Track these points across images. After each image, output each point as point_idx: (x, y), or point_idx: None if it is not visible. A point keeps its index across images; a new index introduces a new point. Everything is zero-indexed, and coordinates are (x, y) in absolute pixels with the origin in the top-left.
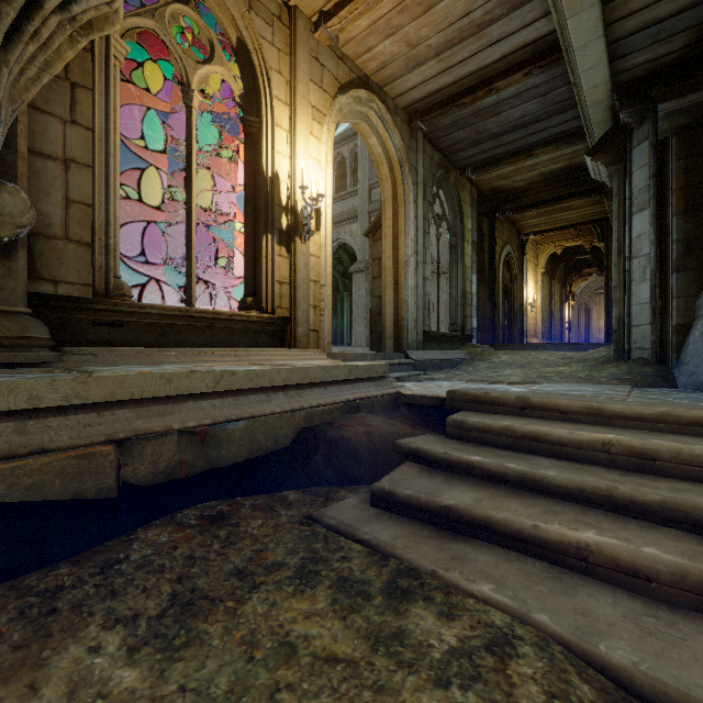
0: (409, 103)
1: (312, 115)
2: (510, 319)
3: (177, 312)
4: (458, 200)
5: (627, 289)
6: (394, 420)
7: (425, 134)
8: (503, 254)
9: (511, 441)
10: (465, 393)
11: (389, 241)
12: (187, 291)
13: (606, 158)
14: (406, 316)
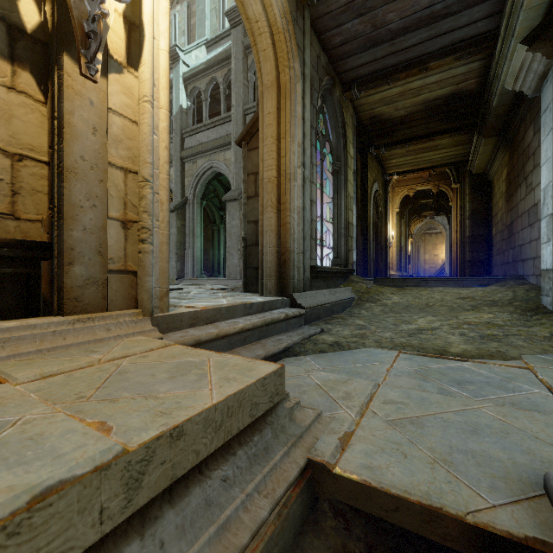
0: None
1: None
2: (376, 252)
3: None
4: (342, 120)
5: None
6: None
7: (313, 20)
8: (373, 190)
9: None
10: None
11: (269, 144)
12: None
13: (549, 47)
14: (292, 247)
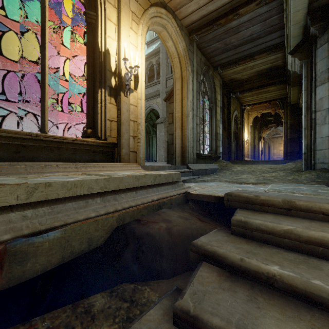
0: (189, 23)
1: (132, 17)
2: (236, 148)
3: (28, 136)
4: (213, 84)
5: (313, 129)
6: (185, 212)
7: (197, 44)
8: (234, 115)
9: (294, 243)
10: (239, 196)
11: (178, 102)
12: (41, 123)
13: (300, 55)
14: (187, 145)
